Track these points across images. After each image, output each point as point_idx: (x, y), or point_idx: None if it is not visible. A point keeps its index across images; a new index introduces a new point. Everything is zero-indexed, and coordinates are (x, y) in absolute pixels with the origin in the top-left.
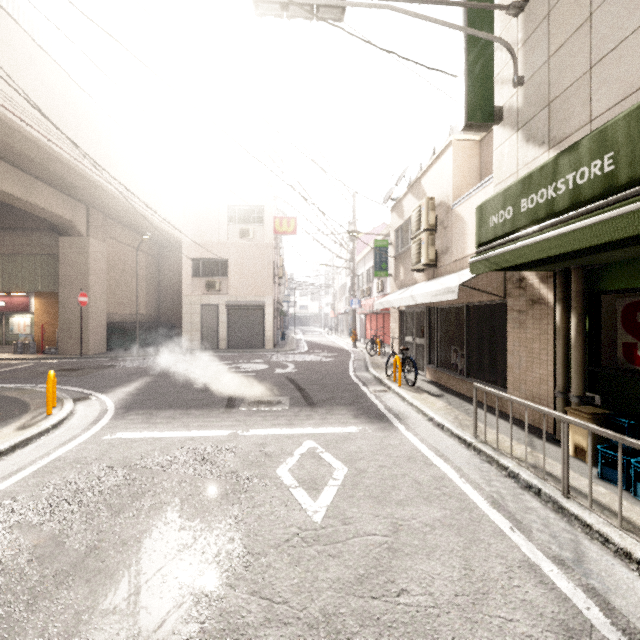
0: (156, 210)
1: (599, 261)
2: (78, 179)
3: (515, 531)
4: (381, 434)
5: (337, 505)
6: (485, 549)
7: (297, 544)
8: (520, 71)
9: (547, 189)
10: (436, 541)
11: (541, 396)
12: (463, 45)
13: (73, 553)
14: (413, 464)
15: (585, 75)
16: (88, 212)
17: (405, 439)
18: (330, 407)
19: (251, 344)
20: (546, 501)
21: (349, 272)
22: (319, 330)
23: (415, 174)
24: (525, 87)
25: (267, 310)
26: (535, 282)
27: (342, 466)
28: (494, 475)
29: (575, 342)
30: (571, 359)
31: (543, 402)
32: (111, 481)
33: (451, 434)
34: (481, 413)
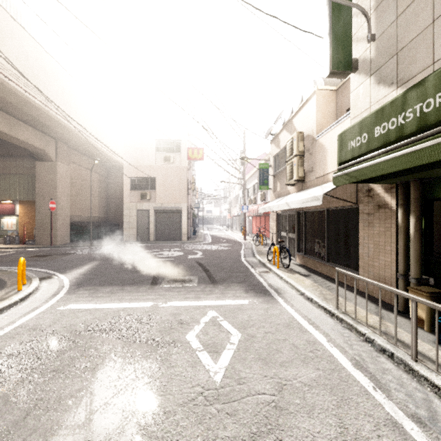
0: (105, 143)
1: (434, 175)
2: (48, 120)
3: (377, 390)
4: (266, 305)
5: (233, 366)
6: (355, 407)
7: (201, 403)
8: (372, 30)
9: (397, 118)
10: (314, 400)
11: (385, 277)
12: (328, 12)
13: (17, 411)
14: (291, 330)
15: (428, 27)
16: (56, 144)
17: (284, 310)
18: (227, 284)
19: (172, 237)
20: (398, 363)
21: (240, 187)
22: (220, 227)
23: (288, 116)
24: (377, 42)
25: (183, 213)
26: (381, 192)
27: (237, 332)
28: (354, 340)
29: (414, 237)
30: (411, 250)
31: (387, 282)
32: (58, 345)
33: (318, 306)
34: (339, 289)
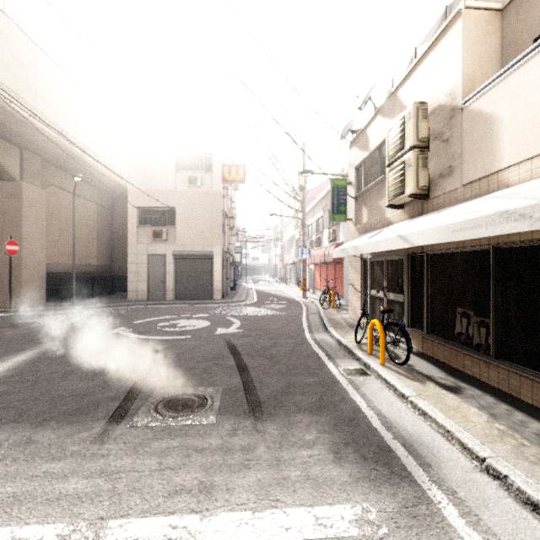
0: (101, 157)
1: None
2: None
3: None
4: None
5: None
6: None
7: None
8: None
9: None
10: None
11: None
12: None
13: None
14: None
15: None
16: (21, 155)
17: None
18: (286, 417)
19: (199, 295)
20: None
21: (297, 225)
22: (269, 279)
23: (383, 96)
24: None
25: (215, 260)
26: None
27: None
28: None
29: None
30: None
31: None
32: None
33: None
34: None
